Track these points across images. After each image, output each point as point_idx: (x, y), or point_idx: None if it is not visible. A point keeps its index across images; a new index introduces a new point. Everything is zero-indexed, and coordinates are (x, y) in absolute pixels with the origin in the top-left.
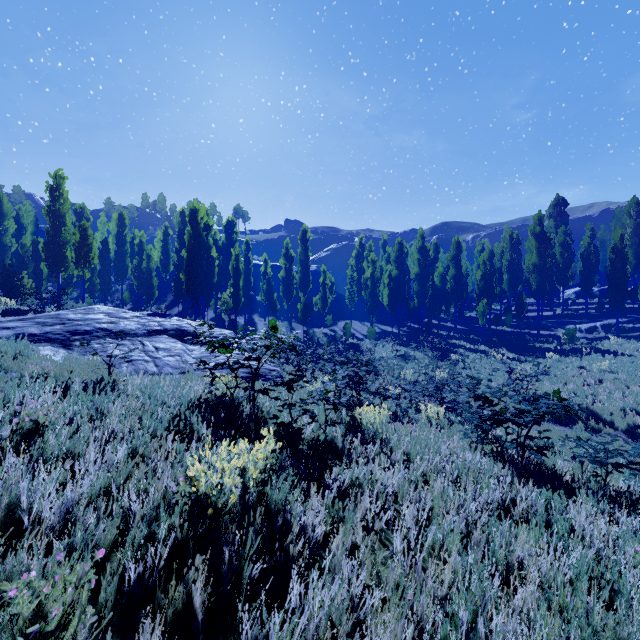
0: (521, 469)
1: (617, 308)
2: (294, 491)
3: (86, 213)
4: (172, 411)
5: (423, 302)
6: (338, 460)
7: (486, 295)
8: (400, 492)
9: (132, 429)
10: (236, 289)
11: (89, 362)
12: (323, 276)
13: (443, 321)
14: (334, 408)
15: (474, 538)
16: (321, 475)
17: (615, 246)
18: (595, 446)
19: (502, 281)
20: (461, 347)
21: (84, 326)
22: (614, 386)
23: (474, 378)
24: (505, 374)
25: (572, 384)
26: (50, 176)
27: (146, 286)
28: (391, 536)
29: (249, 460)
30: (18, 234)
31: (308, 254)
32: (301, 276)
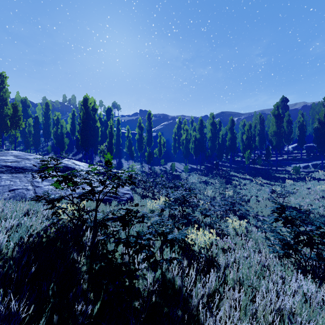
0: None
1: (322, 155)
2: None
3: (27, 102)
4: None
5: (213, 152)
6: None
7: (248, 148)
8: None
9: None
10: (110, 144)
11: None
12: (159, 138)
13: (223, 162)
14: (171, 244)
15: None
16: None
17: (321, 120)
18: None
19: (255, 141)
20: (236, 176)
21: None
22: None
23: (280, 204)
24: (265, 192)
25: (308, 199)
26: None
27: (60, 142)
28: None
29: None
30: None
31: (151, 126)
32: (147, 138)
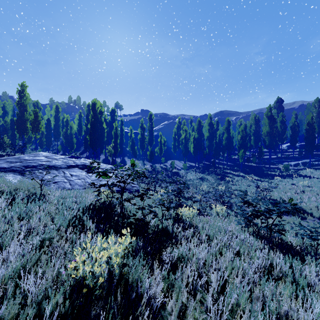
0: (271, 243)
1: (310, 154)
2: (143, 268)
3: (39, 105)
4: (72, 213)
5: (211, 151)
6: (170, 241)
7: (243, 147)
8: (207, 261)
9: (47, 225)
10: (116, 144)
11: (32, 183)
12: (160, 137)
13: (221, 160)
14: (167, 210)
15: (255, 294)
16: (160, 250)
17: (309, 122)
18: (310, 229)
19: (250, 140)
20: (230, 174)
21: (32, 163)
22: (311, 194)
23: (243, 191)
24: (254, 188)
25: (289, 193)
26: (19, 85)
27: (69, 142)
28: (204, 294)
29: (113, 253)
30: (4, 116)
31: (152, 126)
32: (149, 137)
